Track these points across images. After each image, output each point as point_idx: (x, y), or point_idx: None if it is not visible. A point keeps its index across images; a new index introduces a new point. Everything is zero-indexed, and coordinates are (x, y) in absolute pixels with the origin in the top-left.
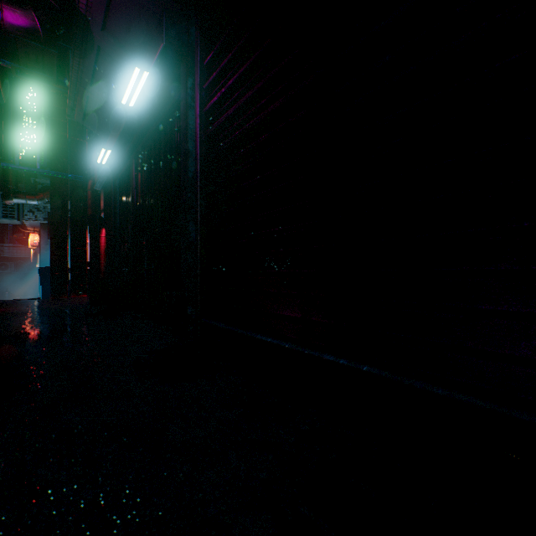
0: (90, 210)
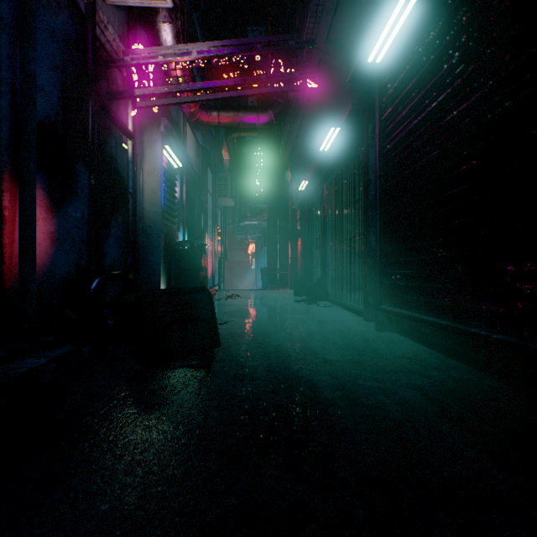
0: (290, 225)
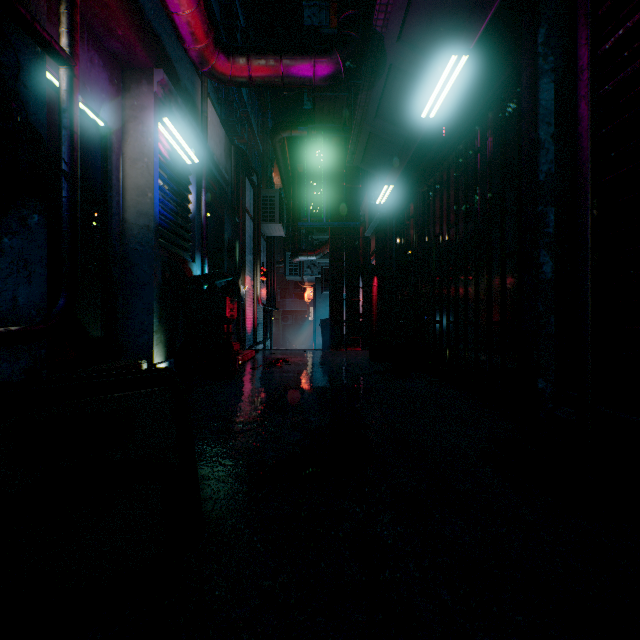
0: (361, 259)
